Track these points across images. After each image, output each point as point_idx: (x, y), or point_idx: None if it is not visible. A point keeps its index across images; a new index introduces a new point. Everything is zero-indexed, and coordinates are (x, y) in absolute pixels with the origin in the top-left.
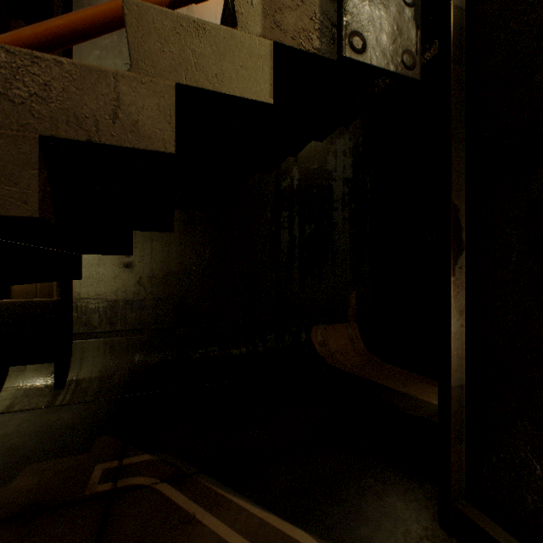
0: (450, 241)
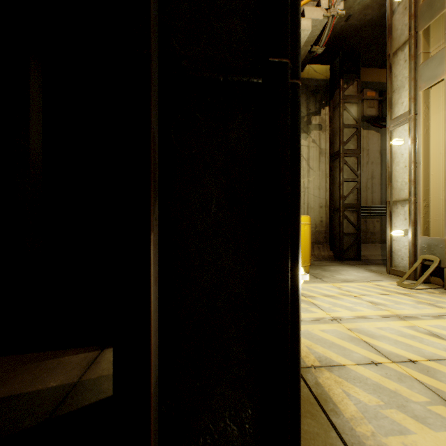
0: (150, 178)
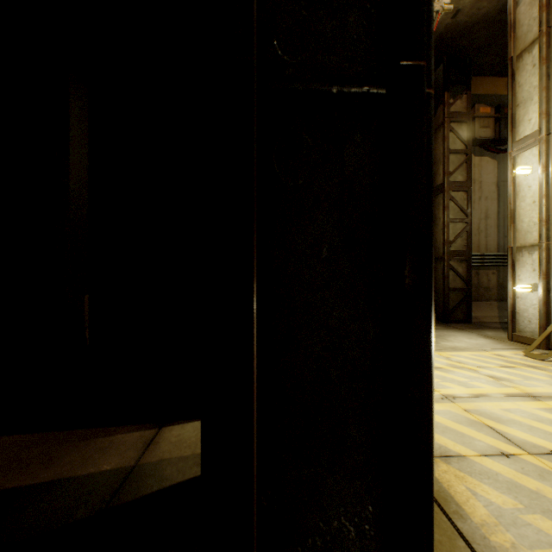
0: (253, 215)
